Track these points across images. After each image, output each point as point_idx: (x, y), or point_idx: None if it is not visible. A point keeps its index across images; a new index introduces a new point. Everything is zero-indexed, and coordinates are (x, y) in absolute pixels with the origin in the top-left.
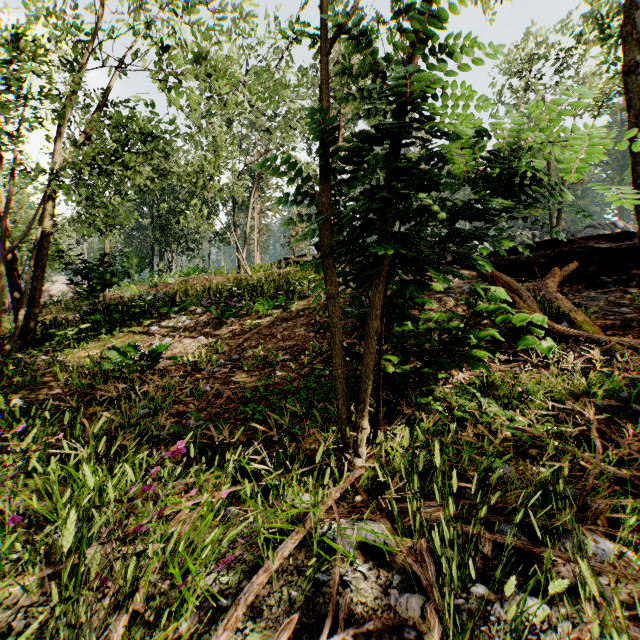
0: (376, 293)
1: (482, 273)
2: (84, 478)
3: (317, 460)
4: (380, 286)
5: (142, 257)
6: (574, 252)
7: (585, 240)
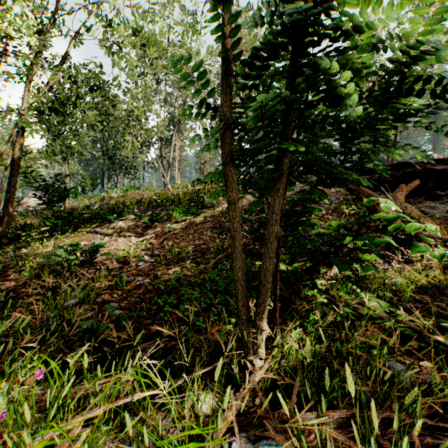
0: (276, 198)
1: (349, 187)
2: None
3: (217, 377)
4: (280, 191)
5: (94, 179)
6: (415, 172)
7: (423, 163)
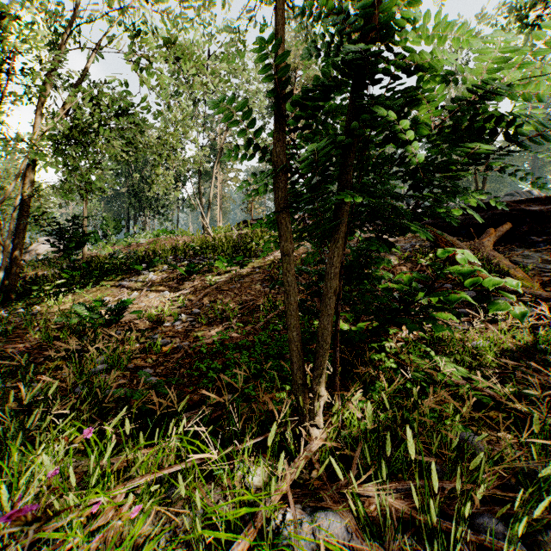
0: (334, 249)
1: None
2: (8, 457)
3: (270, 442)
4: (339, 242)
5: (118, 220)
6: (506, 214)
7: (516, 203)
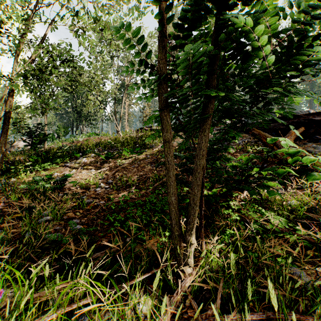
0: (202, 137)
1: (253, 132)
2: None
3: (154, 287)
4: (206, 131)
5: (66, 127)
6: (300, 122)
7: (306, 115)
